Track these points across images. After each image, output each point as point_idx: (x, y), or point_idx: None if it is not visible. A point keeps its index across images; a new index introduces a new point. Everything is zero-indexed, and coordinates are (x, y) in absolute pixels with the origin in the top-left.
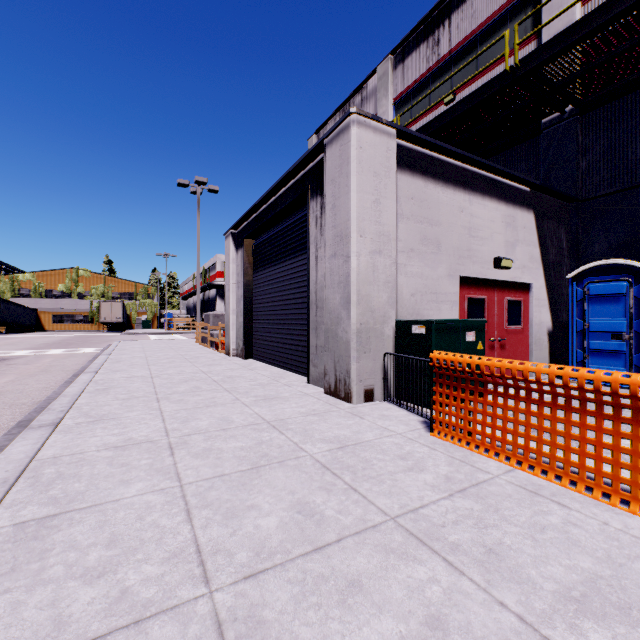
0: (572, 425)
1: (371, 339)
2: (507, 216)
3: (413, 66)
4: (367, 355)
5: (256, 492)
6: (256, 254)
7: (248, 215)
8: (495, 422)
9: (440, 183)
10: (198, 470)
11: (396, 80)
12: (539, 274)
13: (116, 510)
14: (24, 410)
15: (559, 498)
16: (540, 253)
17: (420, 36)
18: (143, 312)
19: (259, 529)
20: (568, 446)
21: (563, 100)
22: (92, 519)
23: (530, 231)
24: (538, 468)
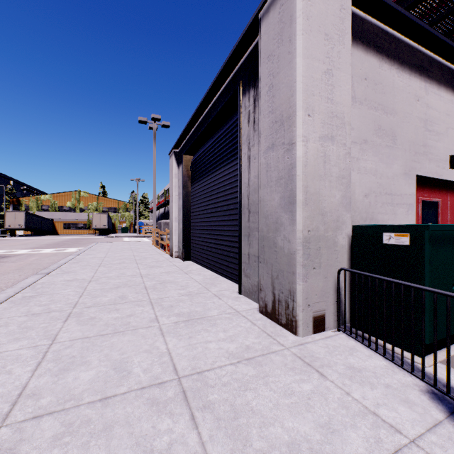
0: None
1: (321, 250)
2: None
3: None
4: (316, 271)
5: None
6: (193, 168)
7: (186, 132)
8: None
9: (395, 64)
10: None
11: None
12: None
13: None
14: None
15: None
16: None
17: None
18: (123, 221)
19: None
20: None
21: None
22: None
23: None
24: None
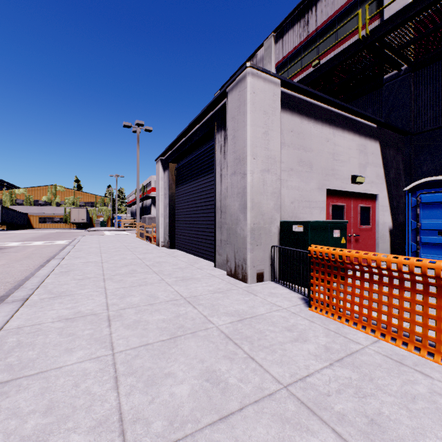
0: (429, 307)
1: (262, 235)
2: (360, 145)
3: (289, 40)
4: (259, 247)
5: (173, 360)
6: (178, 174)
7: (172, 146)
8: (362, 302)
9: (312, 120)
10: (128, 340)
11: (277, 51)
12: (383, 187)
13: (57, 377)
14: (7, 287)
15: (421, 368)
16: (384, 172)
17: (294, 19)
18: (101, 215)
19: (173, 397)
20: (426, 324)
21: (400, 61)
22: (36, 386)
23: (376, 156)
24: (399, 340)
